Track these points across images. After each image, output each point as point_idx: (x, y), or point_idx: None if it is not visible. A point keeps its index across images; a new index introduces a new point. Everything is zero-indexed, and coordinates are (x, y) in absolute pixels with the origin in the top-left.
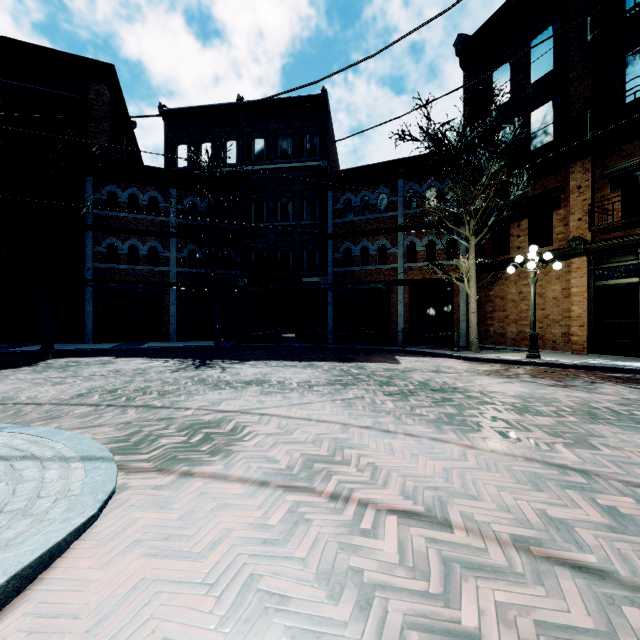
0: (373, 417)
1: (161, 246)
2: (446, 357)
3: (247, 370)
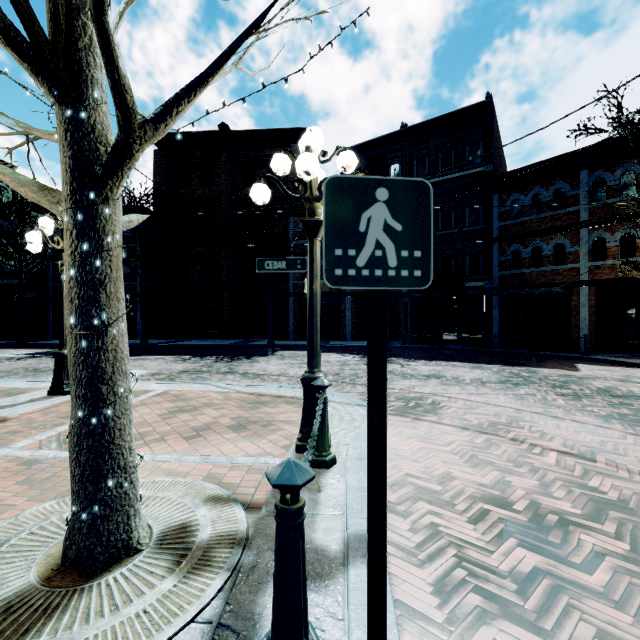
0: (543, 408)
1: None
2: None
3: (422, 367)
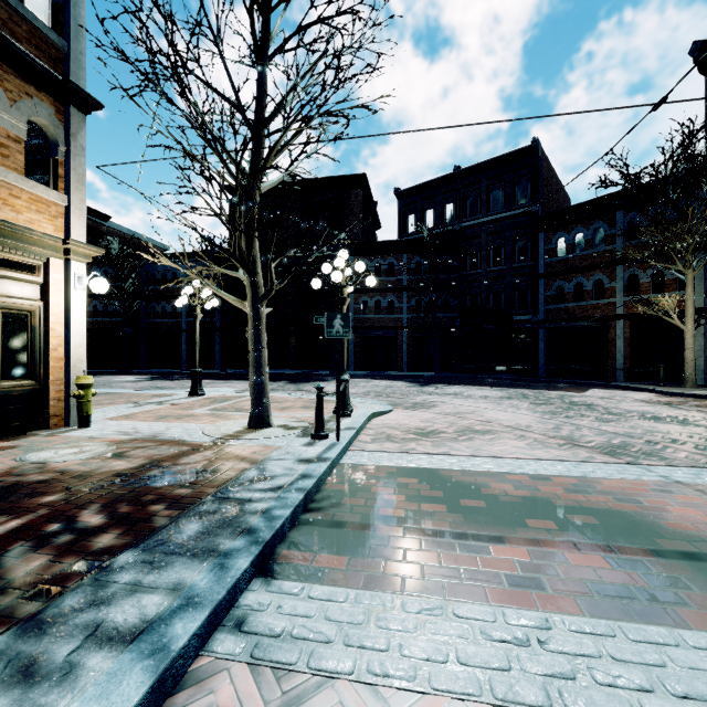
0: (505, 408)
1: (396, 299)
2: (646, 391)
3: (452, 389)
